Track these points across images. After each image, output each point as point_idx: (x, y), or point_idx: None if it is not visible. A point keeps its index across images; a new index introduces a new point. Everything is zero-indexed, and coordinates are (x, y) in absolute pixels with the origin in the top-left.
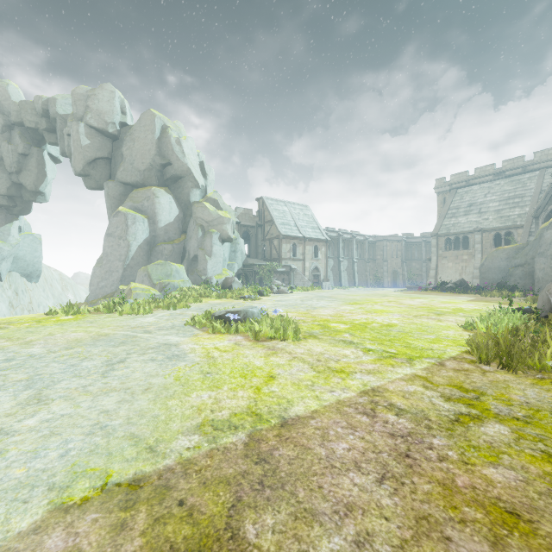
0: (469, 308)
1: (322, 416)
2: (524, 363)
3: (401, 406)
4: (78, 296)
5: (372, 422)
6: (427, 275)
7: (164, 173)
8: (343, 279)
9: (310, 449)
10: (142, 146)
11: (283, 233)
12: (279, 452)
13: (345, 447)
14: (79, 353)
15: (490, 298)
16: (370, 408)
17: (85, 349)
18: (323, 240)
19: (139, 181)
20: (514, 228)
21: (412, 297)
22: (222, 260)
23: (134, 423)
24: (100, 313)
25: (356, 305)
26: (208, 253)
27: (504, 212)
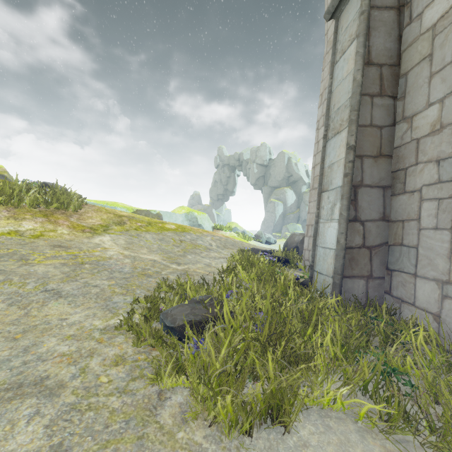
0: None
1: None
2: None
3: None
4: None
5: None
6: None
7: (289, 180)
8: None
9: None
10: (279, 169)
11: None
12: None
13: None
14: None
15: None
16: None
17: None
18: None
19: (278, 185)
20: None
21: None
22: None
23: None
24: None
25: None
26: None
27: None
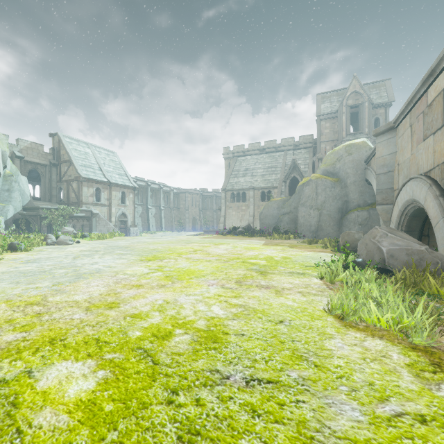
0: (277, 256)
1: None
2: None
3: None
4: None
5: None
6: (217, 221)
7: None
8: (151, 224)
9: None
10: None
11: (83, 175)
12: None
13: None
14: None
15: (275, 241)
16: None
17: None
18: (130, 187)
19: None
20: (272, 188)
21: (215, 242)
22: None
23: None
24: None
25: (154, 262)
26: None
27: (266, 177)
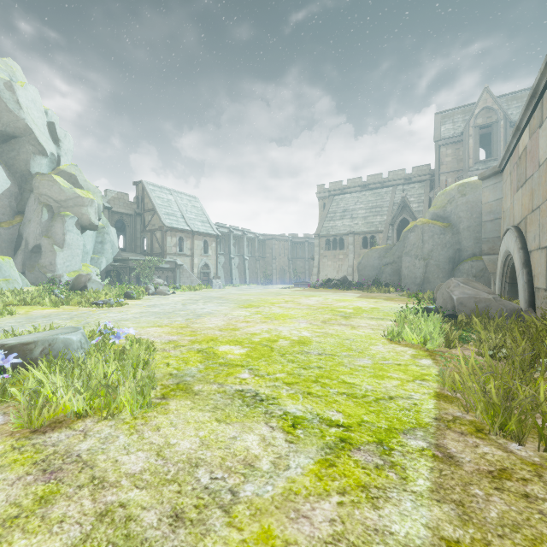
0: (366, 306)
1: None
2: None
3: None
4: None
5: None
6: (309, 273)
7: None
8: (235, 276)
9: None
10: None
11: (167, 224)
12: None
13: None
14: None
15: (372, 294)
16: None
17: None
18: (213, 235)
19: None
20: (377, 232)
21: (306, 295)
22: (80, 252)
23: None
24: None
25: (252, 309)
26: (58, 242)
27: (369, 219)
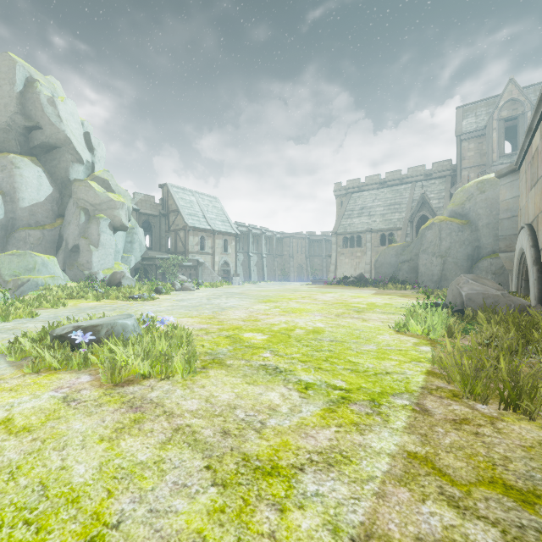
0: (380, 302)
1: None
2: None
3: None
4: None
5: None
6: (327, 270)
7: (30, 139)
8: (253, 273)
9: None
10: None
11: (190, 224)
12: None
13: None
14: None
15: (388, 291)
16: None
17: None
18: (233, 234)
19: None
20: (395, 230)
21: (322, 291)
22: (113, 251)
23: None
24: None
25: (271, 303)
26: (93, 242)
27: (387, 216)
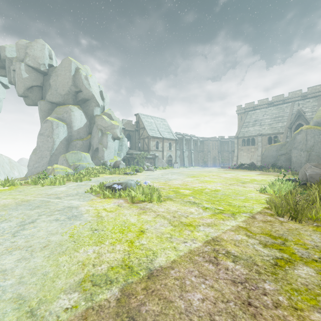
0: (259, 179)
1: (179, 265)
2: (306, 216)
3: (235, 253)
4: (21, 173)
5: (216, 269)
6: (232, 160)
7: (77, 97)
8: (185, 162)
9: (171, 302)
10: (63, 79)
11: (150, 135)
12: (146, 307)
13: (199, 297)
14: (2, 215)
15: (268, 173)
16: (213, 256)
17: (8, 212)
18: (174, 139)
19: (61, 101)
20: (278, 133)
21: (226, 172)
22: (113, 150)
23: (25, 282)
24: (29, 185)
25: (194, 178)
26: (105, 146)
27: (273, 125)
